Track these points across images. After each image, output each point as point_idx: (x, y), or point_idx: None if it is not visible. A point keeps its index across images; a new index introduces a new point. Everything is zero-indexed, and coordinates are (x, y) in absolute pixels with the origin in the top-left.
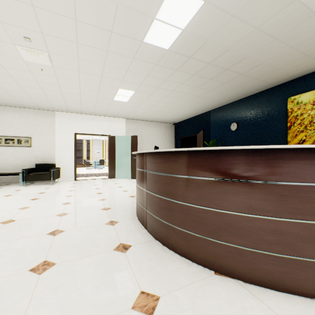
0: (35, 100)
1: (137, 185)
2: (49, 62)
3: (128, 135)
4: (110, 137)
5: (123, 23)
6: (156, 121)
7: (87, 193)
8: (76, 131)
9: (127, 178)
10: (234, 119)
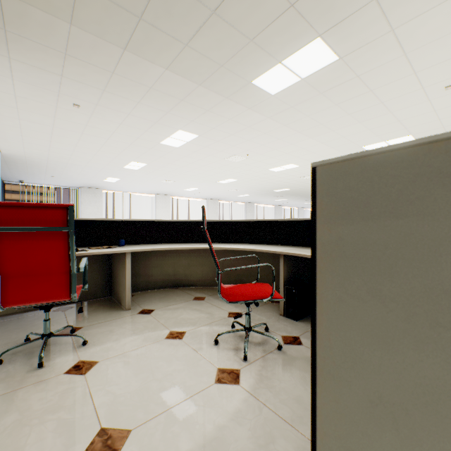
0: None
1: None
2: None
3: None
4: None
5: (335, 81)
6: None
7: None
8: None
9: None
10: None
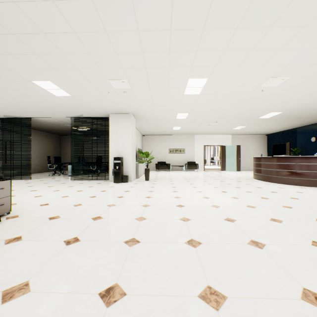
0: (192, 132)
1: (255, 168)
2: (216, 124)
3: (233, 144)
4: (222, 146)
5: (252, 117)
6: (252, 134)
7: (222, 174)
8: (204, 144)
9: (233, 171)
10: (313, 135)
